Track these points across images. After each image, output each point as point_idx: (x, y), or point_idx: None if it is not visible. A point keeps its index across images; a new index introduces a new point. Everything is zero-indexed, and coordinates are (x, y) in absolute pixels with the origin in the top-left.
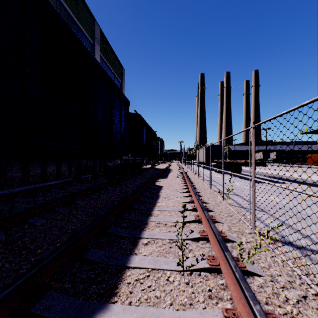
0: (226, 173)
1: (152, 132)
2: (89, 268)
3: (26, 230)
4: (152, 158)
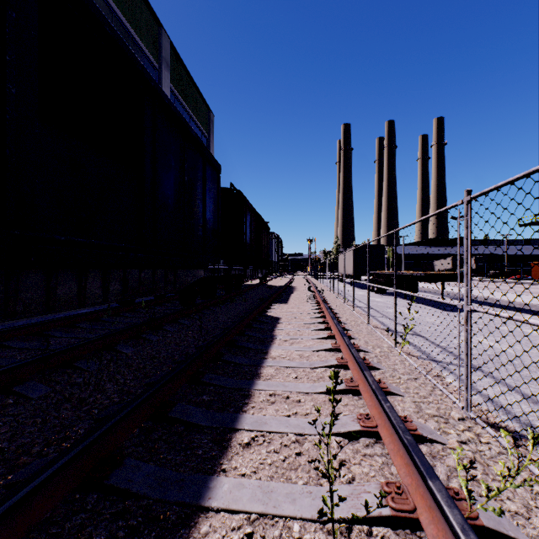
0: (390, 293)
1: (262, 222)
2: (117, 509)
3: (6, 409)
4: (262, 267)
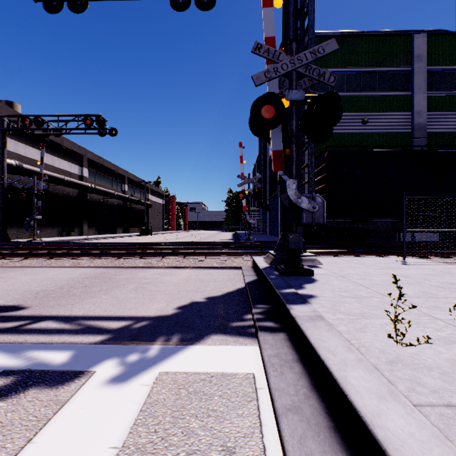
0: None
1: None
2: None
3: None
4: None
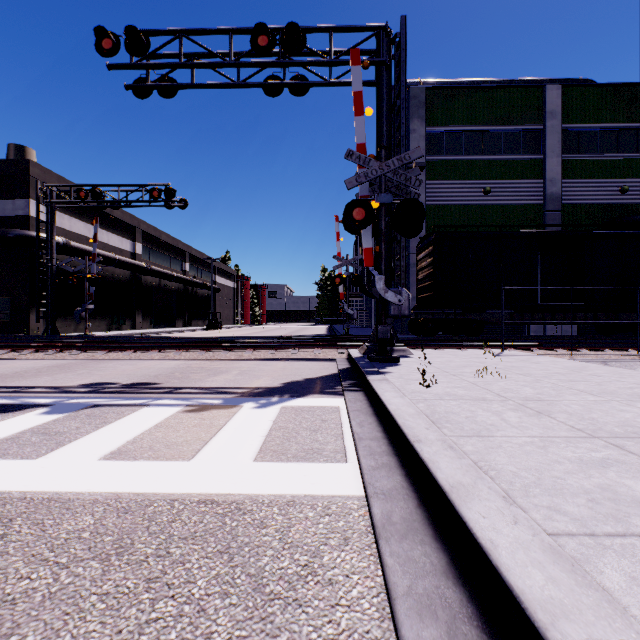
0: None
1: None
2: None
3: None
4: None
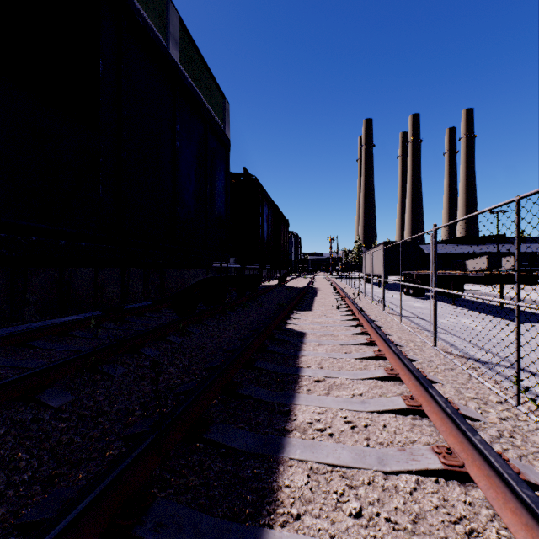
0: (428, 297)
1: (281, 217)
2: None
3: None
4: (281, 267)
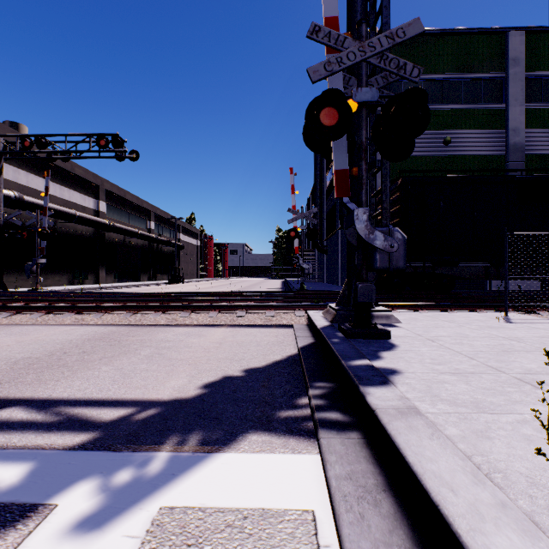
0: None
1: None
2: None
3: None
4: None
